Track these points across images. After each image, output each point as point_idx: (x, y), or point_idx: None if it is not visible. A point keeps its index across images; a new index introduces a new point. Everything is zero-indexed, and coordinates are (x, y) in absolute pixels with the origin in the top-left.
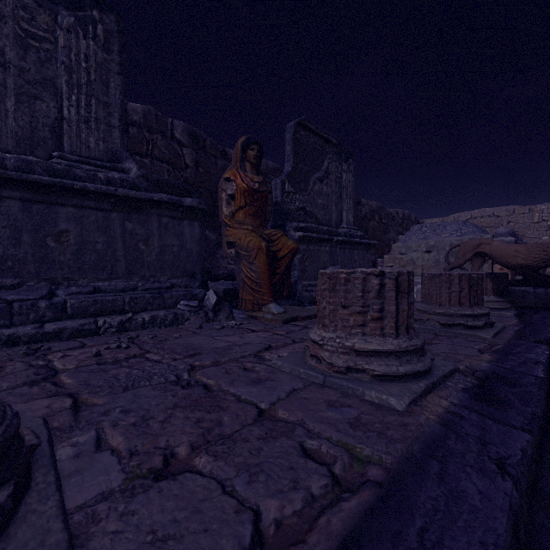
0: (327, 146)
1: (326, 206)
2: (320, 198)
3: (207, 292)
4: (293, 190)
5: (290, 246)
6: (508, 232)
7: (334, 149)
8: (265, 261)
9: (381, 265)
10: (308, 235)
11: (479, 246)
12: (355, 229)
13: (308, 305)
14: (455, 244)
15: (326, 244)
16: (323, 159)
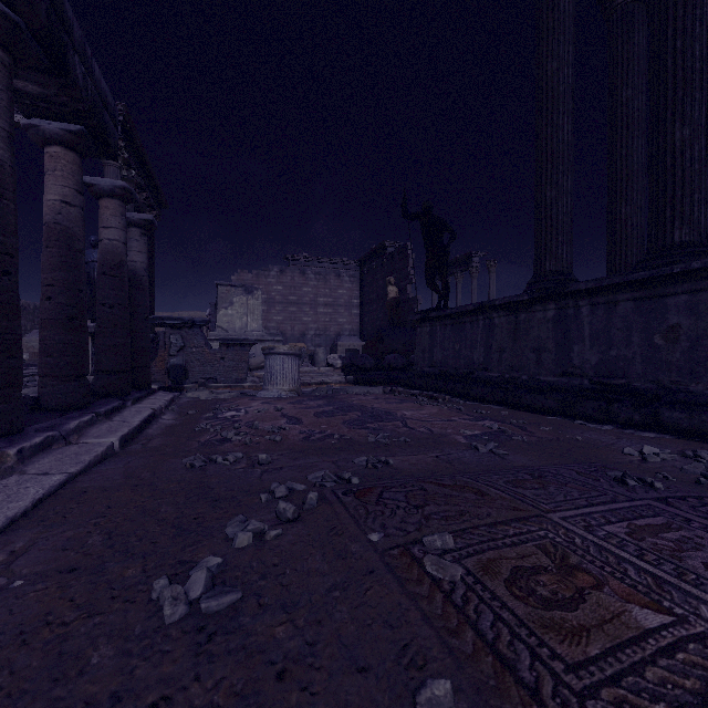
0: None
1: None
2: None
3: None
4: None
5: None
6: None
7: None
8: None
9: None
10: None
11: None
12: None
13: None
14: None
15: None
16: None
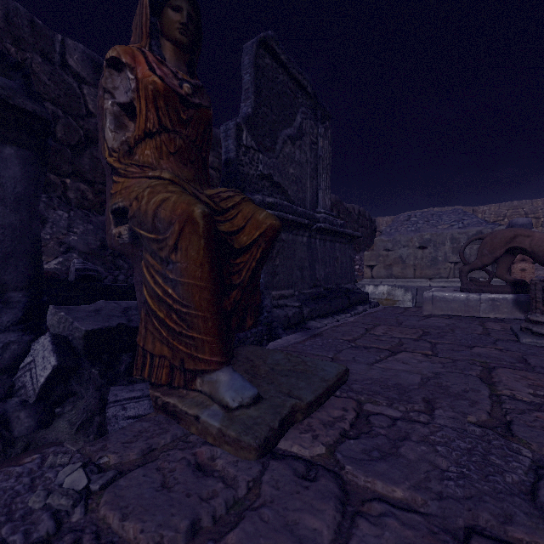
0: (300, 94)
1: (299, 179)
2: (292, 167)
3: (33, 343)
4: (254, 145)
5: (264, 222)
6: (531, 223)
7: (309, 102)
8: (204, 256)
9: (360, 263)
10: (280, 214)
11: (514, 238)
12: (333, 215)
13: (282, 333)
14: (475, 236)
15: (303, 232)
16: (295, 111)
